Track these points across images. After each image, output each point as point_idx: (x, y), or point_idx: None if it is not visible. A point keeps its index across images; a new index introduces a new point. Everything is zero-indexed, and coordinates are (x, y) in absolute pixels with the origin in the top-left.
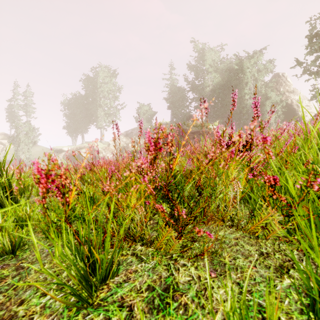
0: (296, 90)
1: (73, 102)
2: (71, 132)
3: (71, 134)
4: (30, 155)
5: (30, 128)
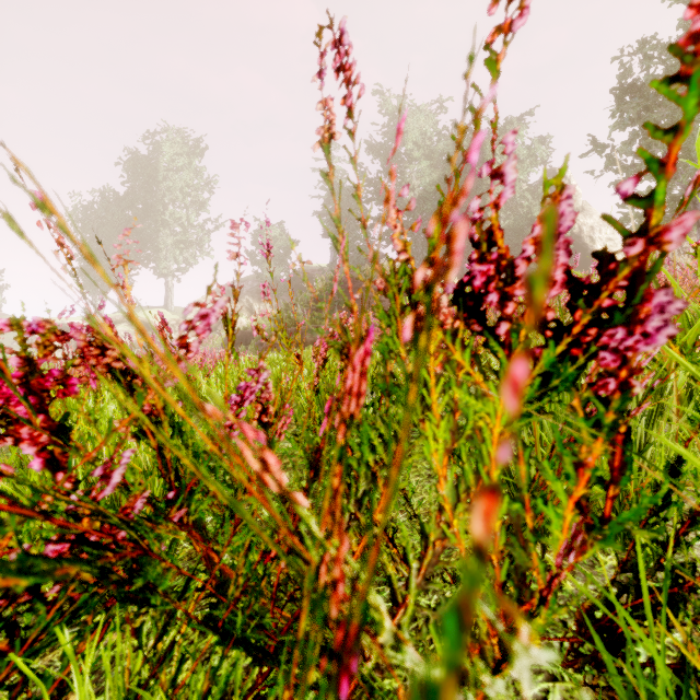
0: (588, 206)
1: (97, 212)
2: (91, 283)
3: (91, 289)
4: None
5: None
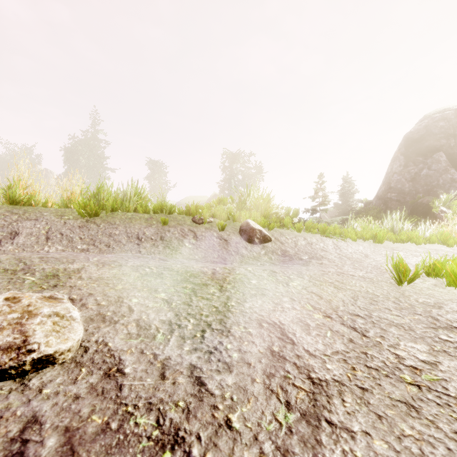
0: None
1: None
2: None
3: None
4: None
5: None
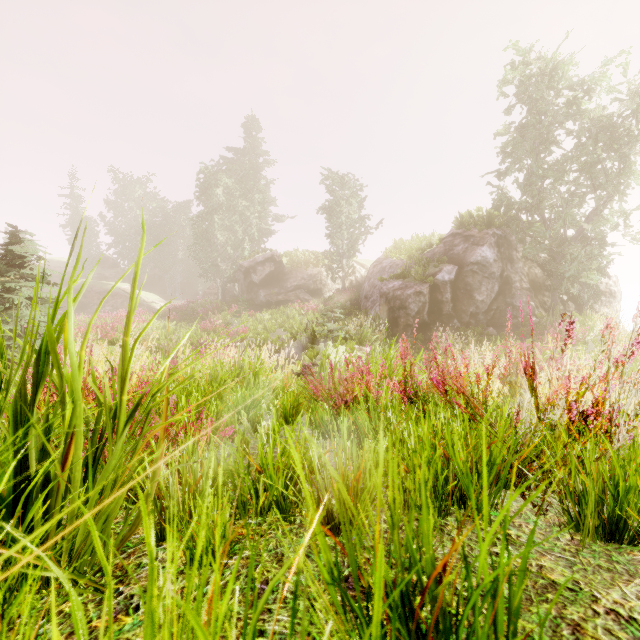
0: None
1: None
2: None
3: None
4: None
5: None
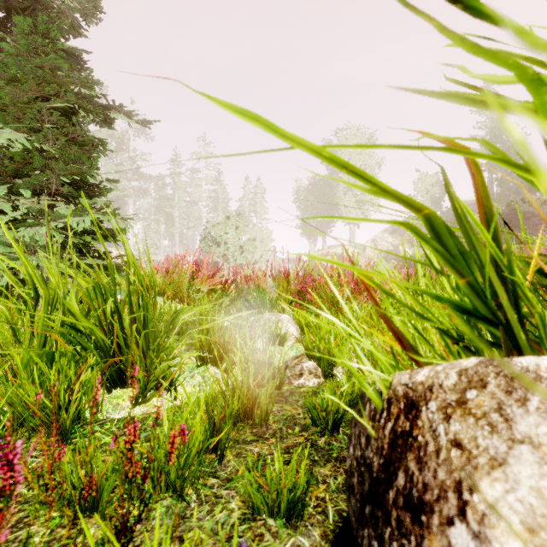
0: None
1: (311, 191)
2: (308, 233)
3: (308, 237)
4: (266, 267)
5: (265, 233)
